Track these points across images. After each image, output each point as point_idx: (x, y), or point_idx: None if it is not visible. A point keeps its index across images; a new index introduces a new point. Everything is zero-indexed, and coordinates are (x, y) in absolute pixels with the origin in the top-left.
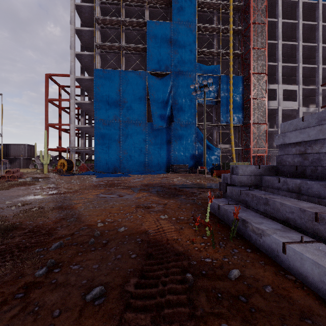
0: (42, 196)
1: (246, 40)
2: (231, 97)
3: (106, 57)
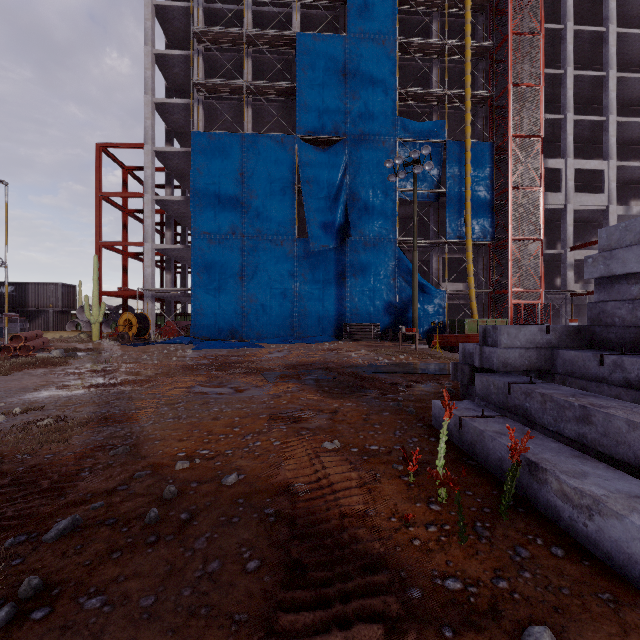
0: (73, 390)
1: (500, 69)
2: (467, 185)
3: (215, 108)
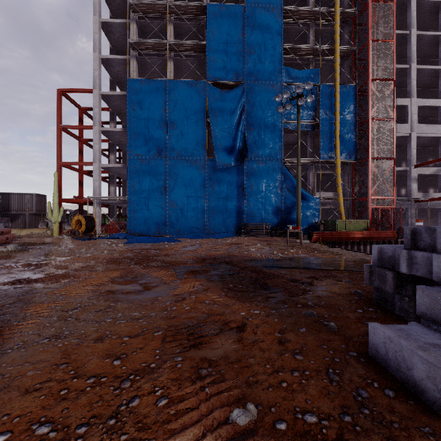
0: None
1: (361, 29)
2: (336, 117)
3: (146, 62)
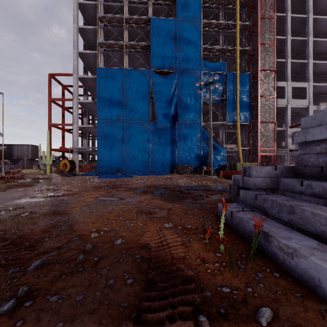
0: (38, 198)
1: (254, 36)
2: (237, 95)
3: (109, 55)
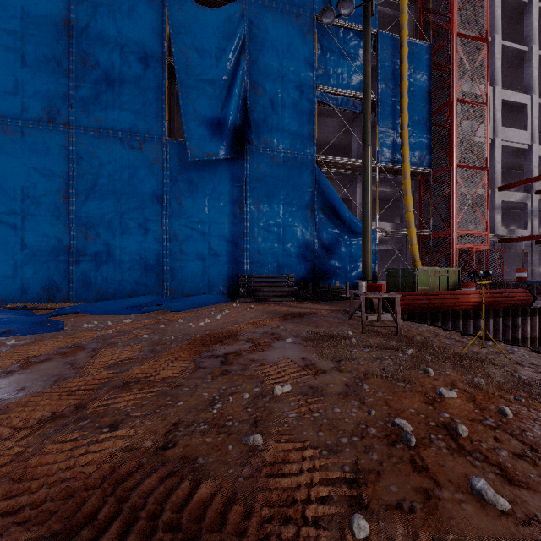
0: None
1: None
2: (404, 91)
3: None
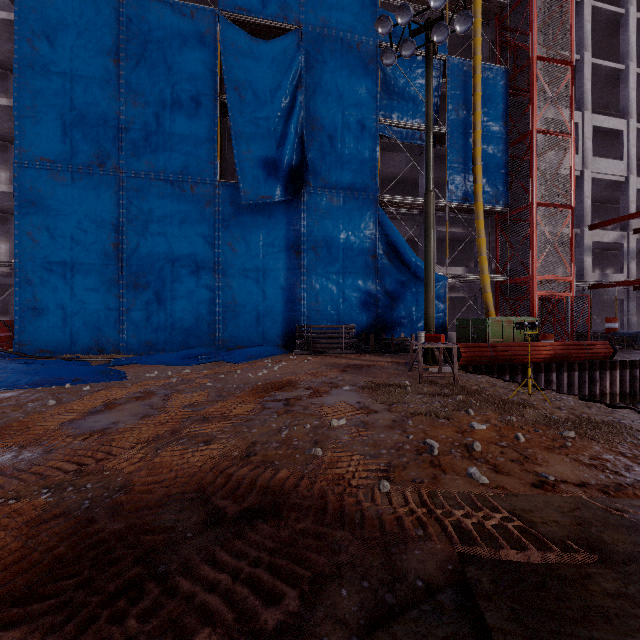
0: None
1: None
2: (477, 122)
3: None
